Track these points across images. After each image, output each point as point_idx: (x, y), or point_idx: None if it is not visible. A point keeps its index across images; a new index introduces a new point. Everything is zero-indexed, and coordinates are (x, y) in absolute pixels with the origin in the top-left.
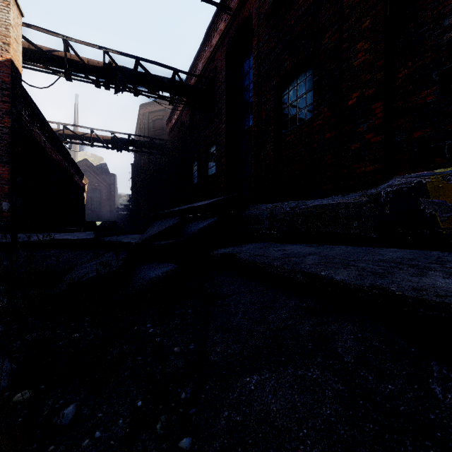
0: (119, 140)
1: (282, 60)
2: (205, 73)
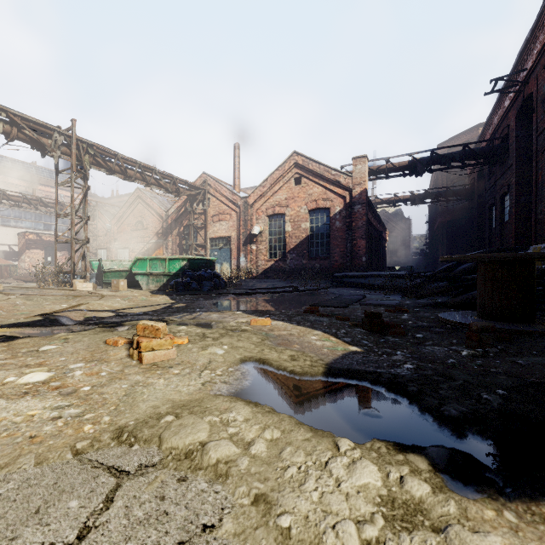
0: (416, 197)
1: None
2: (500, 126)
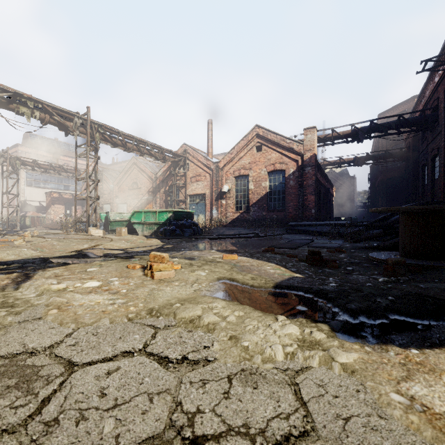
0: (359, 159)
1: None
2: (431, 99)
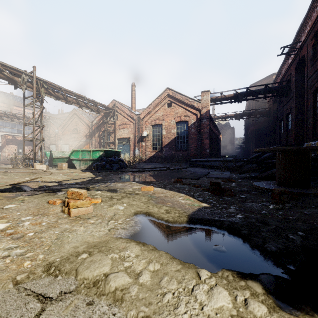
0: (238, 115)
1: (314, 82)
2: (286, 74)
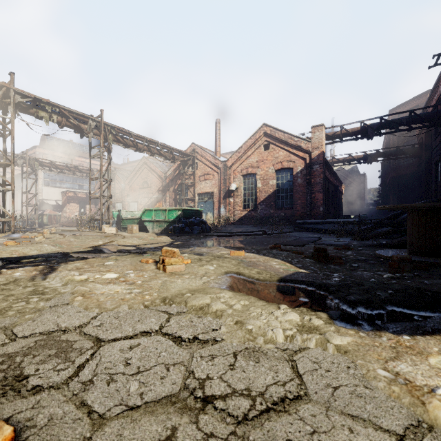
0: (368, 156)
1: None
2: None
